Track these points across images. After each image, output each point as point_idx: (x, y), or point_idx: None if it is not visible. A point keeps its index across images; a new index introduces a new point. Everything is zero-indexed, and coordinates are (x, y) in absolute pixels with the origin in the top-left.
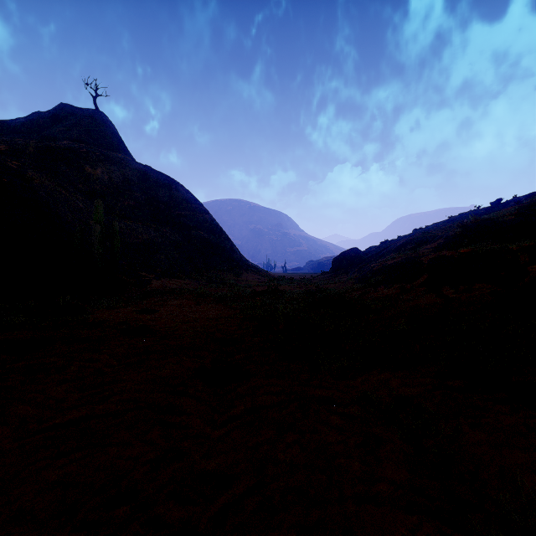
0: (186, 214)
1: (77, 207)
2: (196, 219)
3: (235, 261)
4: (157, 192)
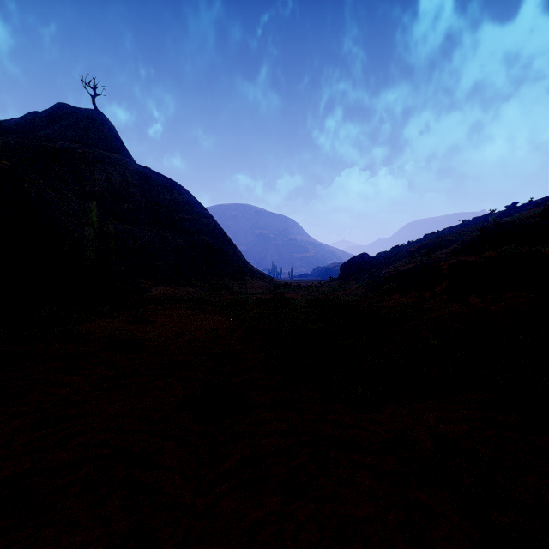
0: (188, 218)
1: (71, 209)
2: (199, 223)
3: (240, 267)
4: (158, 195)
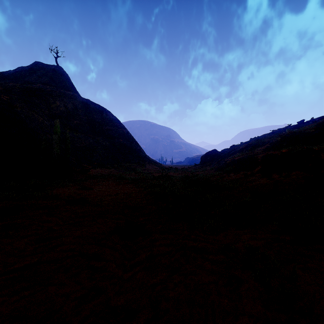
0: (112, 129)
1: (44, 124)
2: (118, 132)
3: (142, 158)
4: (94, 115)
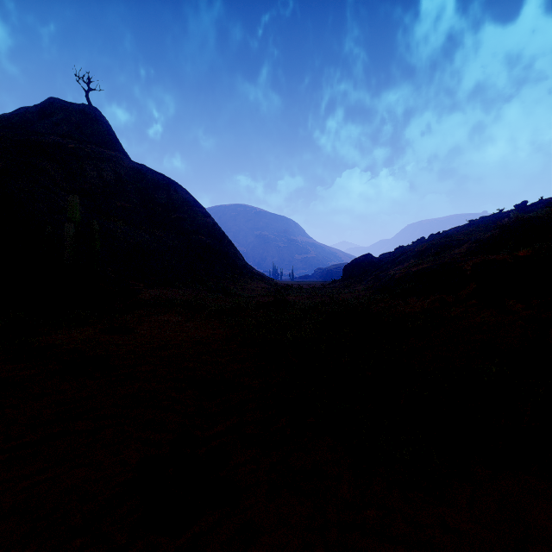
0: (185, 218)
1: (58, 206)
2: (196, 222)
3: (239, 268)
4: (154, 193)
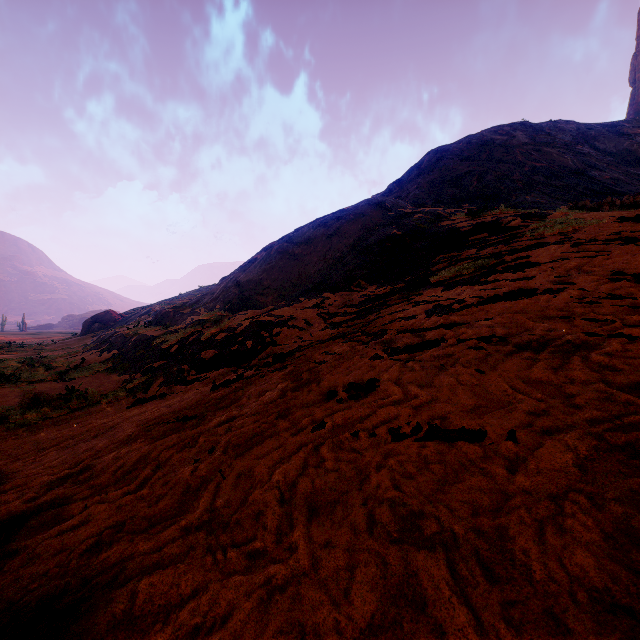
0: None
1: None
2: None
3: None
4: None
